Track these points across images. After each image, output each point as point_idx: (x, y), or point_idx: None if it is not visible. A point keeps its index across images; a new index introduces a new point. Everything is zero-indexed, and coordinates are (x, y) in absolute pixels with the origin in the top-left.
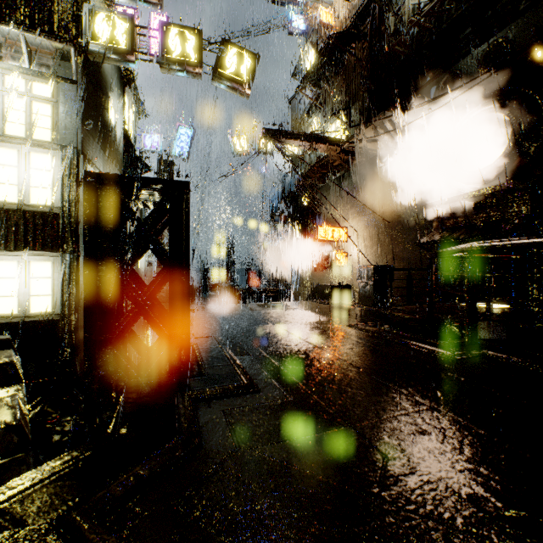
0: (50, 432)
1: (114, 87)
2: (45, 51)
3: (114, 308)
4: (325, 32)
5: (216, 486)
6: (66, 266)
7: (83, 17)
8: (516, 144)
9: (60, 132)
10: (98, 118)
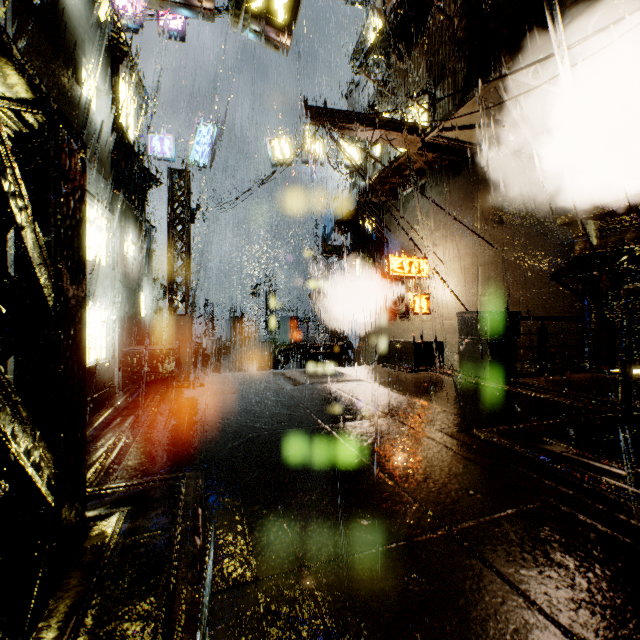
0: None
1: (94, 52)
2: None
3: None
4: None
5: None
6: None
7: None
8: None
9: None
10: (57, 86)
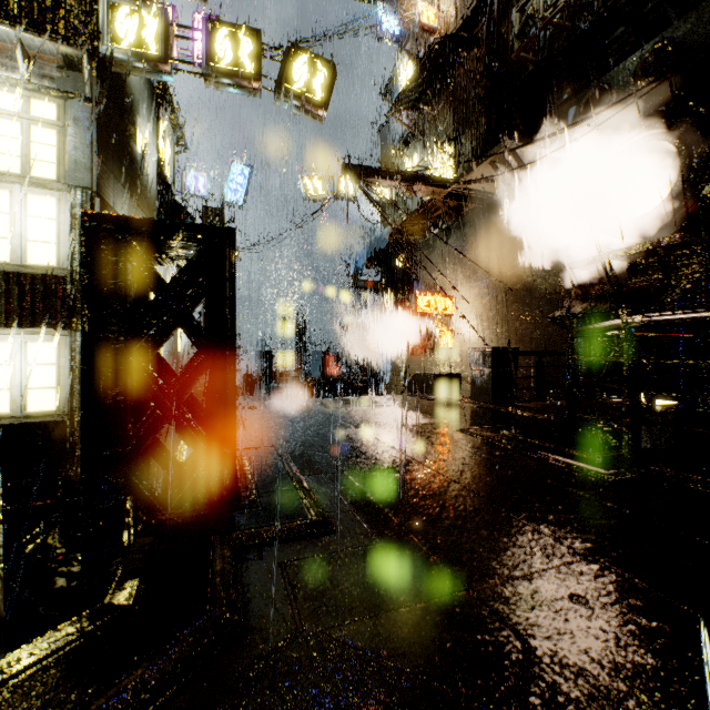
0: (53, 574)
1: (145, 109)
2: (48, 57)
3: (125, 410)
4: (426, 38)
5: (263, 701)
6: (76, 349)
7: (100, 12)
8: (686, 183)
9: (69, 168)
10: (122, 149)
